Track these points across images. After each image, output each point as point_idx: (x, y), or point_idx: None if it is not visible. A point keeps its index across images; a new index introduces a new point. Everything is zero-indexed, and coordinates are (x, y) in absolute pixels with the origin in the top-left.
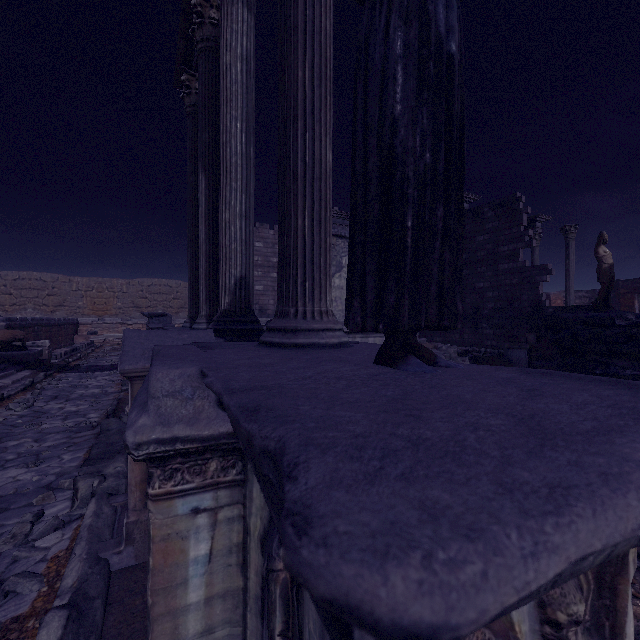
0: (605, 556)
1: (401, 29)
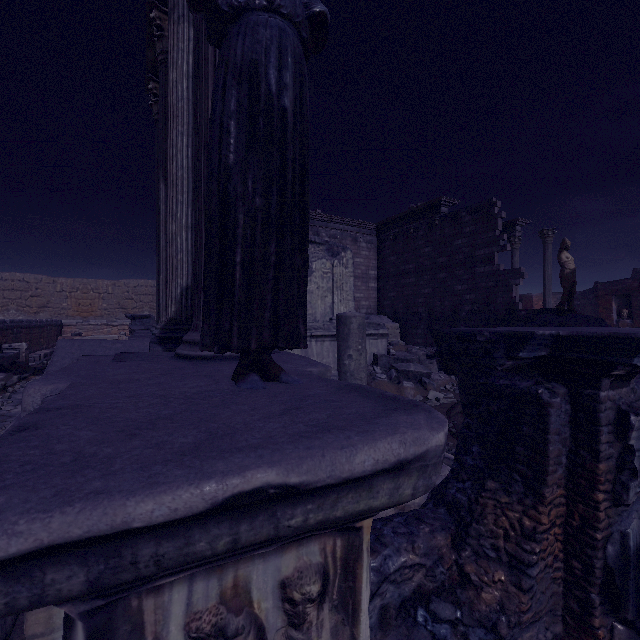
0: (230, 543)
1: (235, 88)
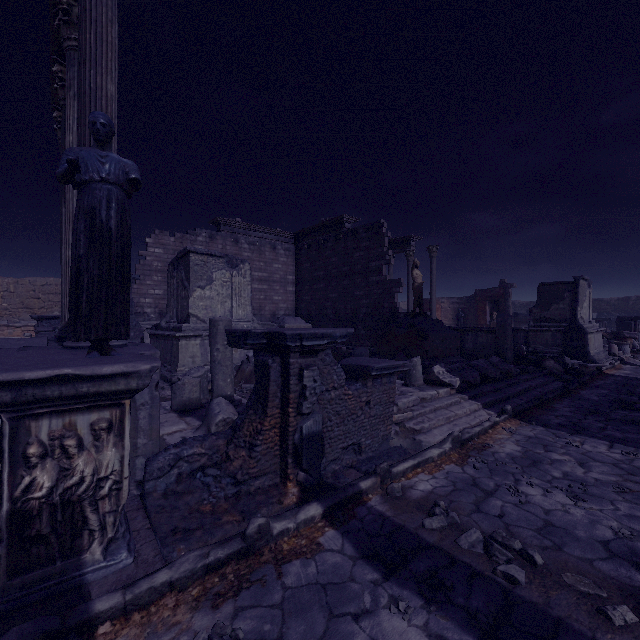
0: (59, 393)
1: (84, 219)
